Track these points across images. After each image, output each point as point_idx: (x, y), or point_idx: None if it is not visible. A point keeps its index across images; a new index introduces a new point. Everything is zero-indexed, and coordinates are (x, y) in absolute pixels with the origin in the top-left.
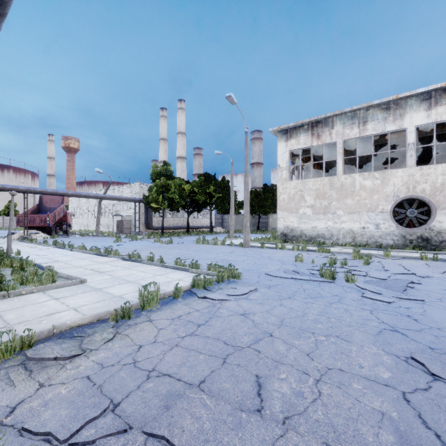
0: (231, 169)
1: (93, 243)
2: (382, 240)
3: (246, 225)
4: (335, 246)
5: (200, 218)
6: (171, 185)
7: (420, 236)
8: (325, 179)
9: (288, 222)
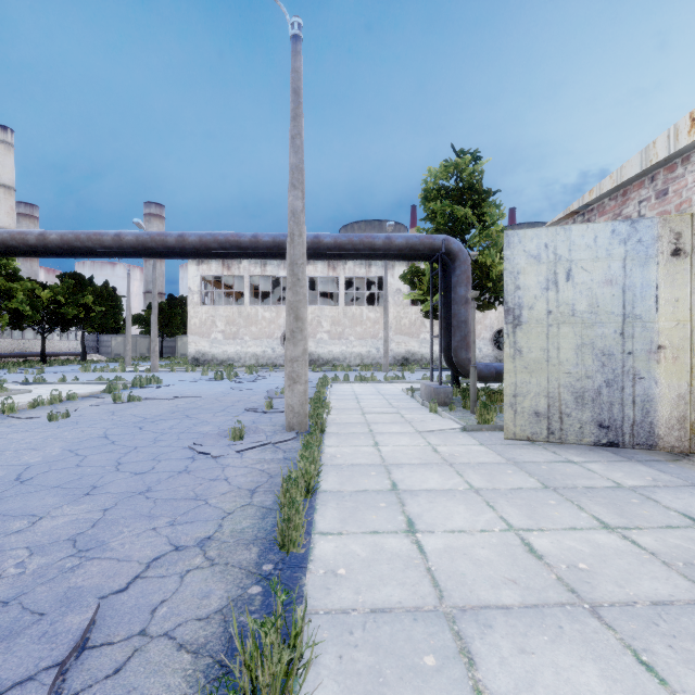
0: (128, 281)
1: None
2: (277, 361)
3: (154, 349)
4: (242, 367)
5: (57, 340)
6: (17, 290)
7: None
8: (235, 308)
9: (200, 347)
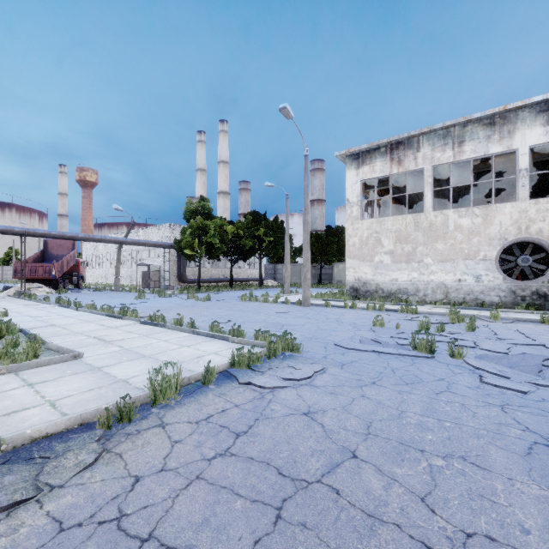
0: (286, 206)
1: (109, 300)
2: (484, 297)
3: (305, 277)
4: (422, 304)
5: (247, 268)
6: (209, 226)
7: (536, 291)
8: (409, 217)
9: (359, 273)
